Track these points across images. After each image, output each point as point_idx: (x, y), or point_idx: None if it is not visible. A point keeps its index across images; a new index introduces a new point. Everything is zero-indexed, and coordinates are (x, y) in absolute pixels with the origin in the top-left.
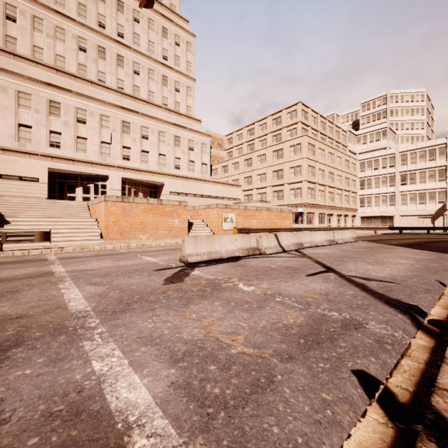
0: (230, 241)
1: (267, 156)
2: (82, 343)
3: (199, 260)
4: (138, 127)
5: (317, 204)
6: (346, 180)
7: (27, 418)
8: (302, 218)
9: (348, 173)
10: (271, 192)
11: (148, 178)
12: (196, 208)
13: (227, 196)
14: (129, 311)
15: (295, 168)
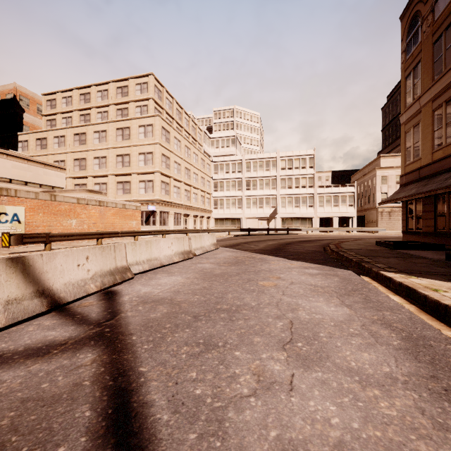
0: None
1: (109, 134)
2: None
3: None
4: None
5: (172, 202)
6: (202, 180)
7: None
8: (154, 218)
9: (204, 173)
10: (115, 182)
11: None
12: None
13: (37, 181)
14: None
15: (145, 154)
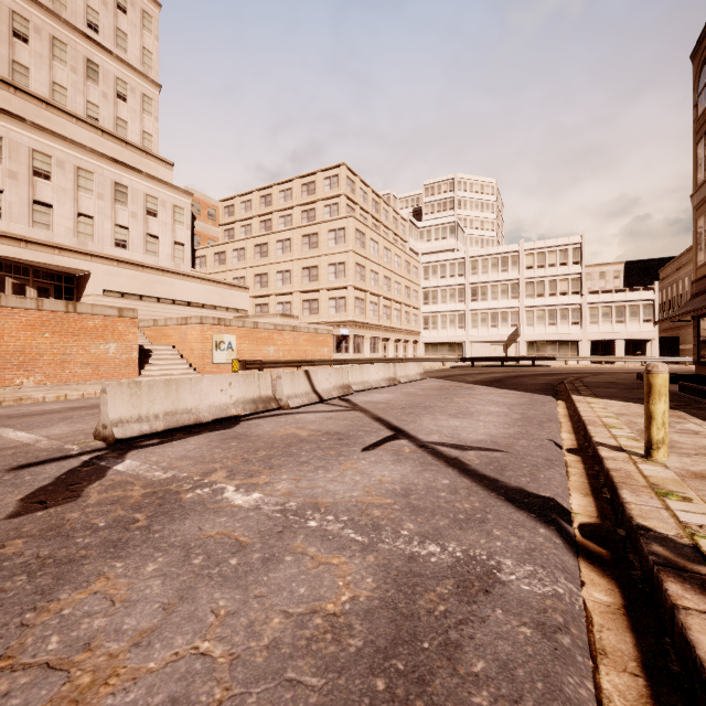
0: (219, 386)
1: (294, 243)
2: None
3: (145, 430)
4: (25, 151)
5: (368, 323)
6: (406, 291)
7: None
8: (346, 343)
9: (410, 281)
10: (300, 301)
11: (51, 260)
12: (160, 323)
13: (224, 304)
14: None
15: (336, 265)
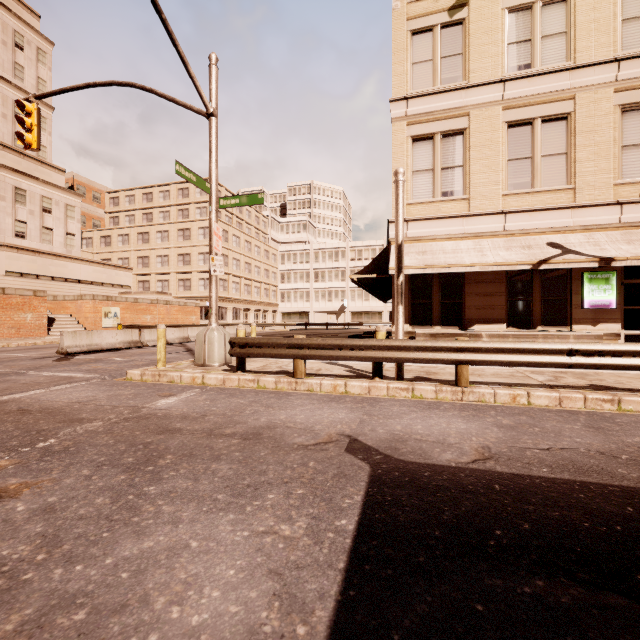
0: (111, 335)
1: (171, 234)
2: (28, 373)
3: (79, 351)
4: None
5: (231, 298)
6: (265, 273)
7: (33, 378)
8: None
9: (269, 265)
10: (176, 280)
11: None
12: (59, 298)
13: (111, 282)
14: (41, 368)
15: (205, 254)
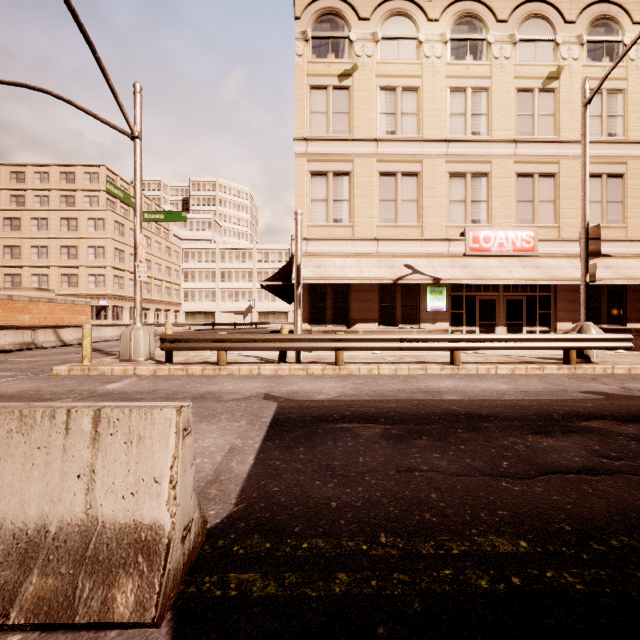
0: None
1: (51, 222)
2: None
3: None
4: None
5: (128, 296)
6: (167, 270)
7: None
8: (106, 312)
9: (171, 262)
10: (59, 275)
11: None
12: None
13: None
14: None
15: (96, 248)
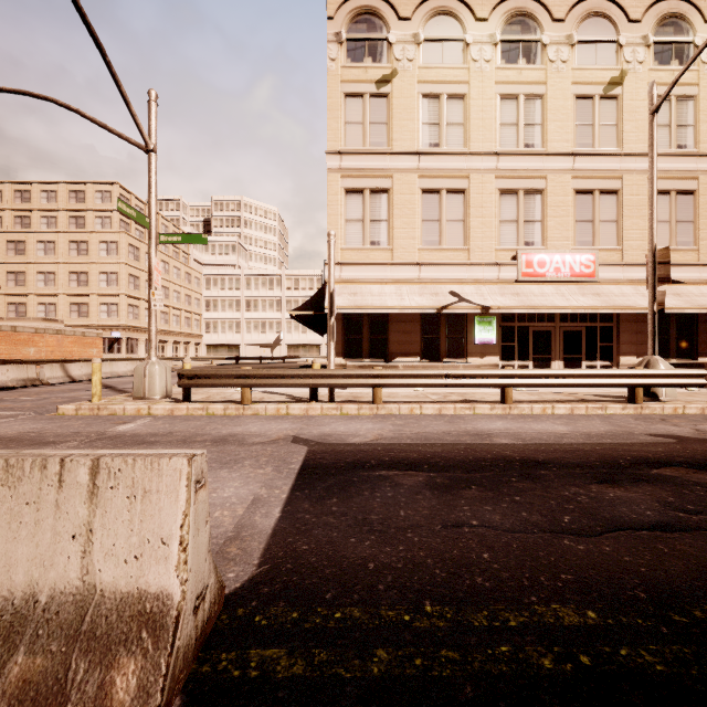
0: (1, 371)
1: (59, 246)
2: None
3: None
4: None
5: (143, 328)
6: (187, 299)
7: None
8: (119, 345)
9: (191, 290)
10: (68, 304)
11: None
12: None
13: None
14: None
15: (108, 274)
